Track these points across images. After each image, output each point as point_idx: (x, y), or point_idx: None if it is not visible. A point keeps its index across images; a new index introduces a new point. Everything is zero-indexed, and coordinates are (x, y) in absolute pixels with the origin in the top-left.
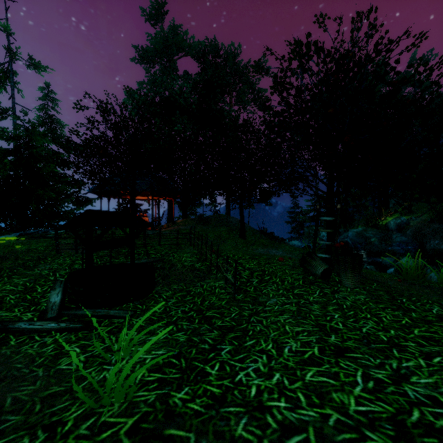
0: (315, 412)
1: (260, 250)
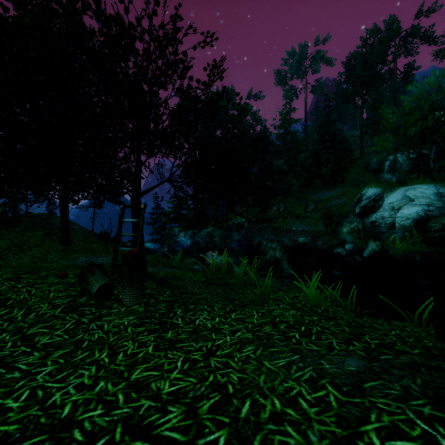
0: None
1: (80, 260)
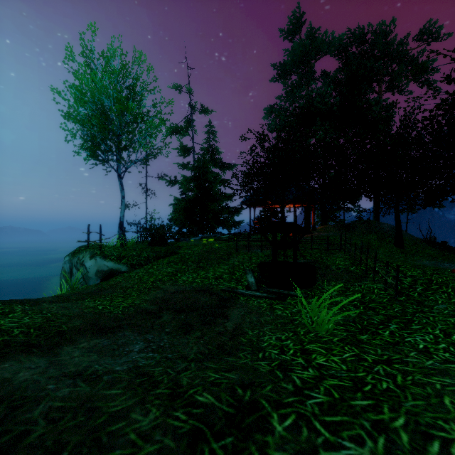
0: None
1: (425, 262)
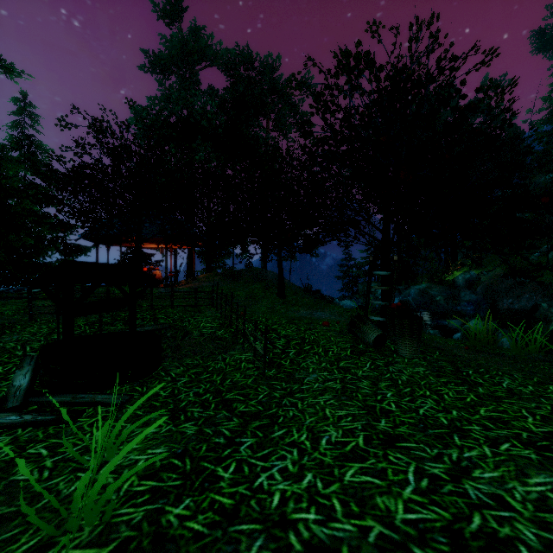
0: (353, 524)
1: (303, 313)
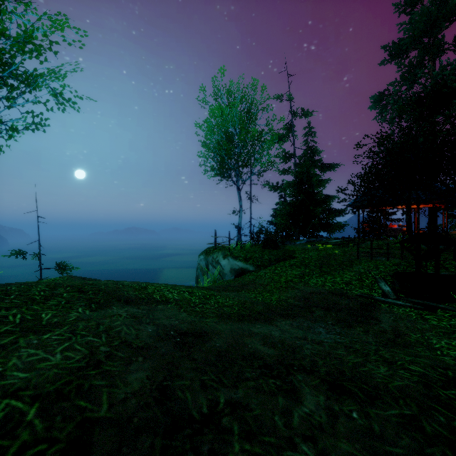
0: None
1: None
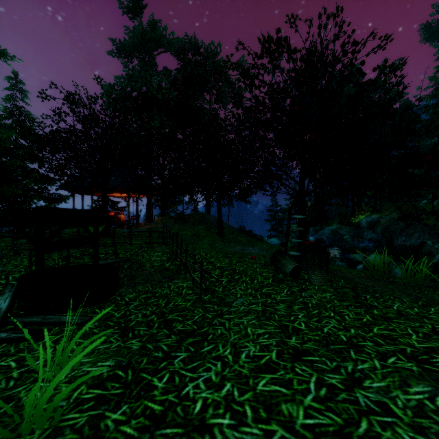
0: (260, 429)
1: (237, 248)
